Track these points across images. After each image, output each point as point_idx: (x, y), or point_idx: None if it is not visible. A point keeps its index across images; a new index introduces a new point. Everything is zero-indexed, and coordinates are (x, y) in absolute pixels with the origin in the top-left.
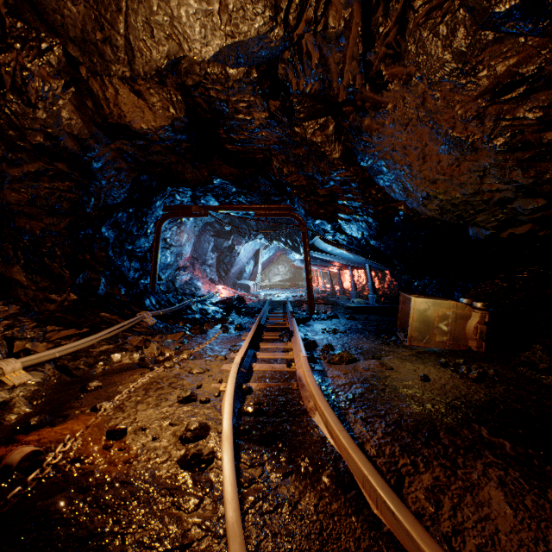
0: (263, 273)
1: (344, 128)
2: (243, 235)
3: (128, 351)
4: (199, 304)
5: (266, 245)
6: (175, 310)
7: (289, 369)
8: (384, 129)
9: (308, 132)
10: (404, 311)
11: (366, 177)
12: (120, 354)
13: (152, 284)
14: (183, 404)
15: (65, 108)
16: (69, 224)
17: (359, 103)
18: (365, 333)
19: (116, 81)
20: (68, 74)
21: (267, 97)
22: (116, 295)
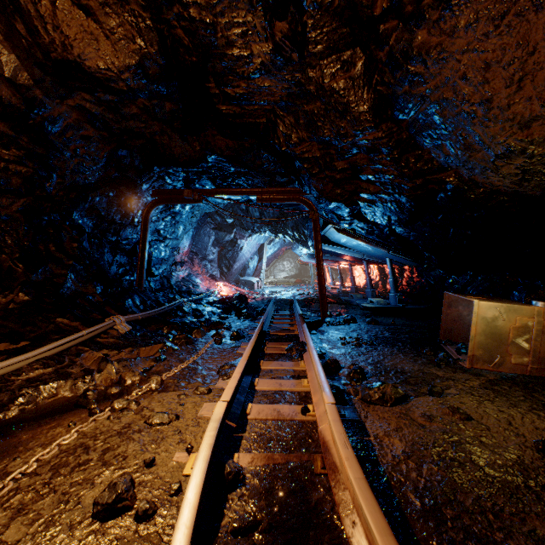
0: (268, 270)
1: (379, 61)
2: (246, 227)
3: (71, 378)
4: (194, 303)
5: (271, 239)
6: (160, 312)
7: (304, 418)
8: (452, 40)
9: (326, 74)
10: (450, 317)
11: (402, 138)
12: (55, 385)
13: (138, 280)
14: (100, 524)
15: None
16: (24, 206)
17: (409, 9)
18: (398, 345)
19: None
20: None
21: (271, 12)
22: (85, 294)
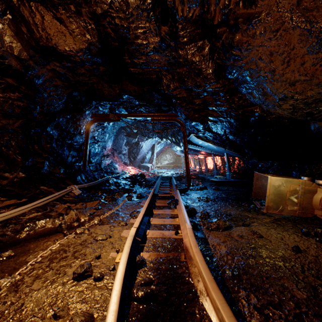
0: (157, 159)
1: (217, 47)
2: (144, 135)
3: (52, 217)
4: (115, 178)
5: (159, 141)
6: (96, 183)
7: (176, 237)
8: (253, 40)
9: (189, 53)
10: (257, 185)
11: (231, 88)
12: (44, 221)
13: (83, 165)
14: (77, 282)
15: (6, 33)
16: (21, 124)
17: (231, 22)
18: (229, 201)
19: (40, 8)
20: (3, 2)
21: (159, 22)
22: (55, 173)
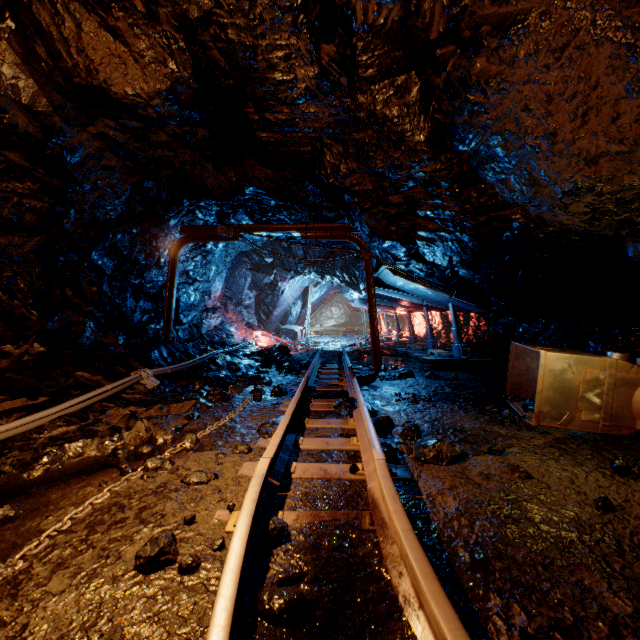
0: (313, 317)
1: (436, 88)
2: (288, 268)
3: (98, 436)
4: (228, 355)
5: (317, 281)
6: (191, 365)
7: (353, 477)
8: (512, 70)
9: (378, 100)
10: (517, 370)
11: (463, 171)
12: (81, 443)
13: (165, 329)
14: (143, 576)
15: (5, 58)
16: (39, 246)
17: (466, 34)
18: (459, 401)
19: (74, 6)
20: None
21: (317, 35)
22: (107, 345)
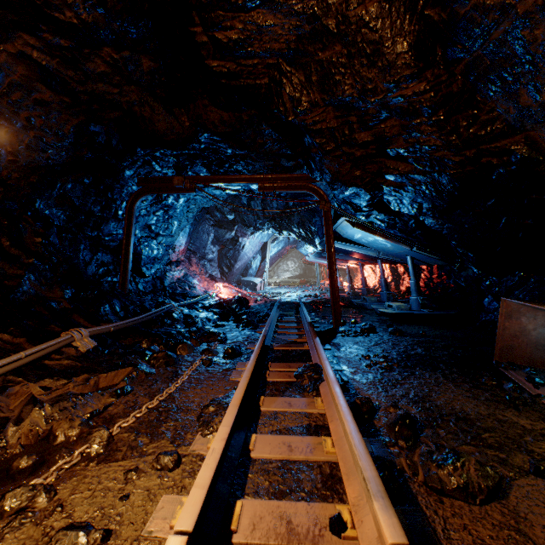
0: (271, 270)
1: None
2: (248, 224)
3: None
4: (186, 308)
5: (275, 237)
6: (141, 320)
7: None
8: None
9: None
10: (509, 331)
11: (453, 91)
12: None
13: (122, 282)
14: None
15: None
16: None
17: None
18: (440, 368)
19: None
20: None
21: None
22: (46, 300)
